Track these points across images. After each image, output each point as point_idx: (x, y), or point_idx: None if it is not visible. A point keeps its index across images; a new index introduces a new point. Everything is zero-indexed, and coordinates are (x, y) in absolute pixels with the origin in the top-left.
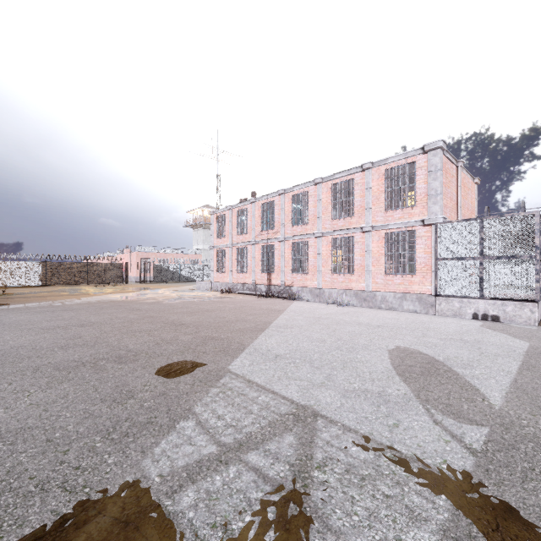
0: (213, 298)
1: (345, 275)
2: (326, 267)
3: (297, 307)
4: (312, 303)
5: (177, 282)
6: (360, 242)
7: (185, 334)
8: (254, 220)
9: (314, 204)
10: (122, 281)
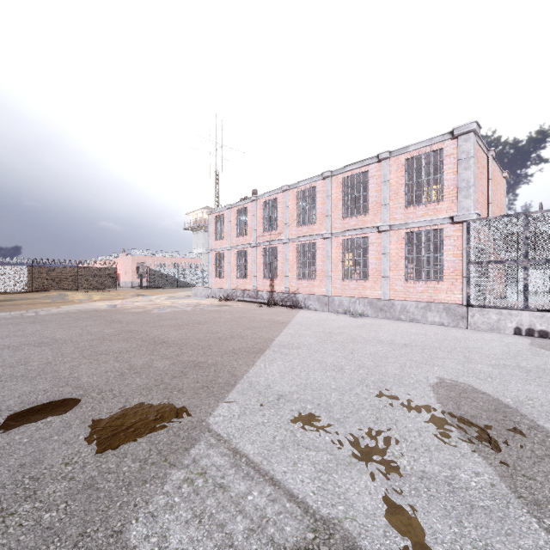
0: (209, 307)
1: (358, 282)
2: (336, 272)
3: (304, 318)
4: (320, 313)
5: (175, 288)
6: (376, 243)
7: (163, 358)
8: (255, 220)
9: (323, 200)
10: (115, 287)
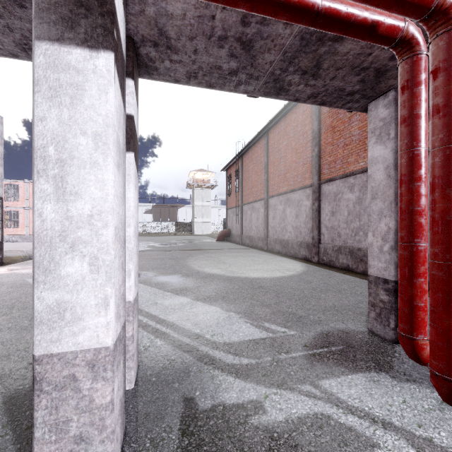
0: None
1: (14, 228)
2: None
3: None
4: None
5: None
6: (23, 213)
7: None
8: None
9: None
10: None
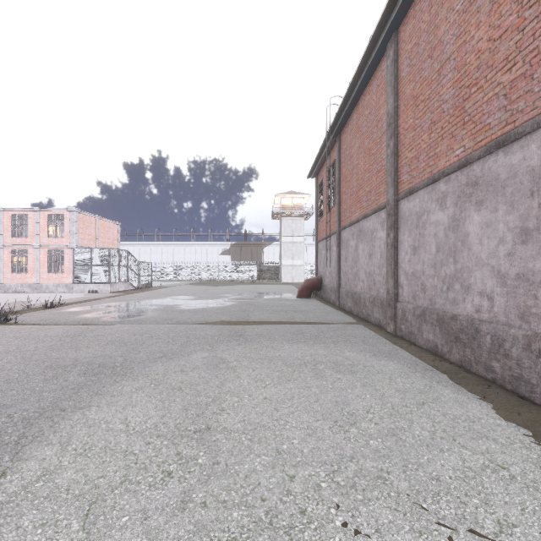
0: None
1: (22, 274)
2: (8, 269)
3: None
4: None
5: None
6: (33, 254)
7: None
8: None
9: None
10: None
